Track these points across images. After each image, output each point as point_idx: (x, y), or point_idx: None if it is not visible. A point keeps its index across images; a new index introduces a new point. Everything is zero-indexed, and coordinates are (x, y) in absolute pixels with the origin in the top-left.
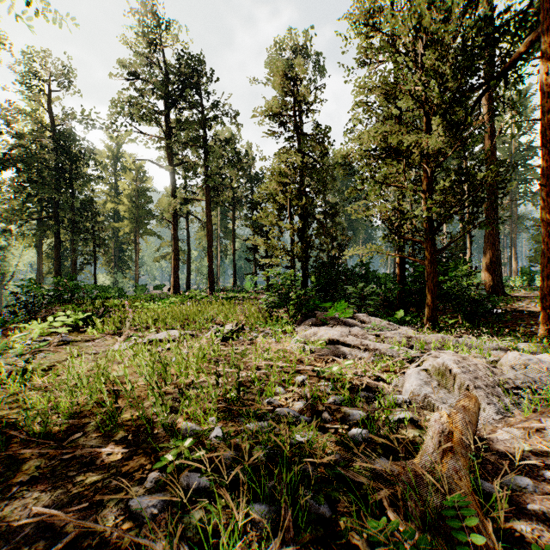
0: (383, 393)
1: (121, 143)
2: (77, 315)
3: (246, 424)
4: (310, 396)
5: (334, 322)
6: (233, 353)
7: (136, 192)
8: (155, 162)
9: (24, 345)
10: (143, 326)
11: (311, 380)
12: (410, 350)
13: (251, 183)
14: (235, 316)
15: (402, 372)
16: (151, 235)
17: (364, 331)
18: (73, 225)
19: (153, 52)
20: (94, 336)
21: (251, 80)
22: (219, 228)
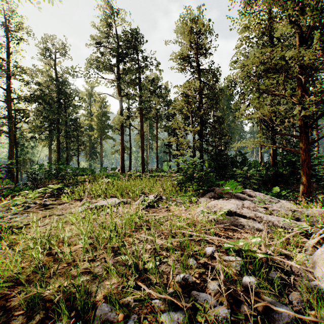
0: (294, 273)
1: (93, 86)
2: (57, 187)
3: (161, 316)
4: (224, 276)
5: (228, 196)
6: (152, 223)
7: (101, 114)
8: (110, 95)
9: (20, 206)
10: (97, 194)
11: (220, 253)
12: (298, 222)
13: (167, 106)
14: (156, 188)
15: (301, 246)
16: (109, 138)
17: (254, 204)
18: (66, 133)
19: (109, 30)
20: (65, 201)
21: (167, 41)
22: (148, 134)
